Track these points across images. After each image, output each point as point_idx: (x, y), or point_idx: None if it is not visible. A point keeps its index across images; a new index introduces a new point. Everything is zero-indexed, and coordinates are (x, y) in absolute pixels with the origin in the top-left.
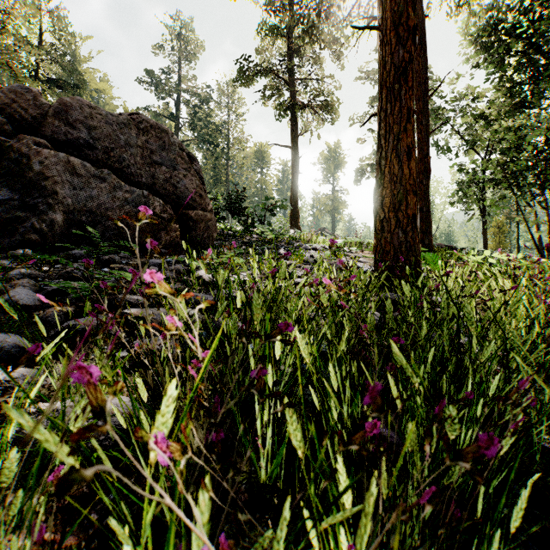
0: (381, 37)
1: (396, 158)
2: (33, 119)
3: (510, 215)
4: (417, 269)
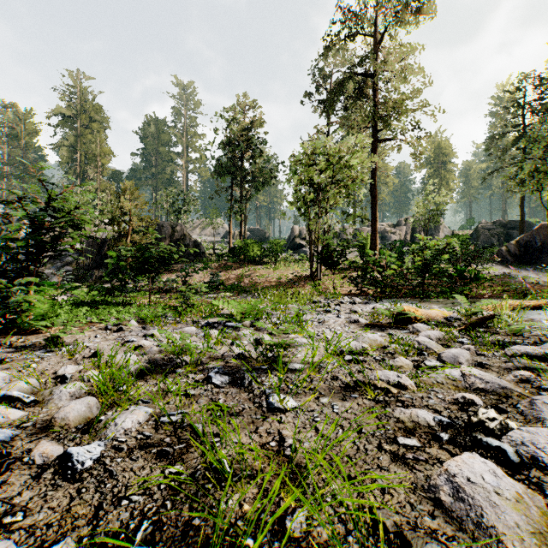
0: None
1: None
2: (503, 225)
3: None
4: None
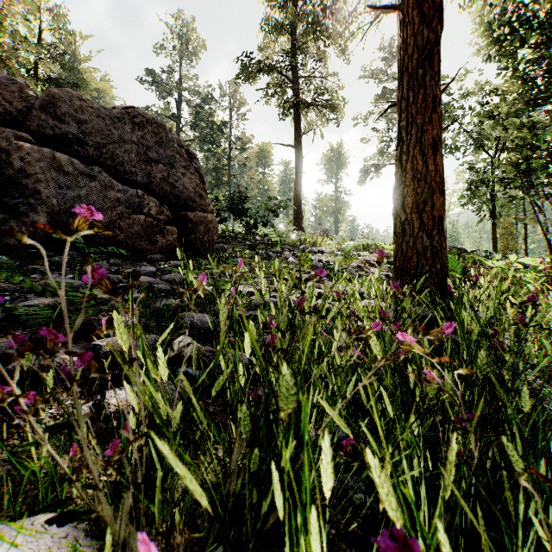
0: (402, 17)
1: (420, 152)
2: (19, 112)
3: (518, 216)
4: (444, 278)
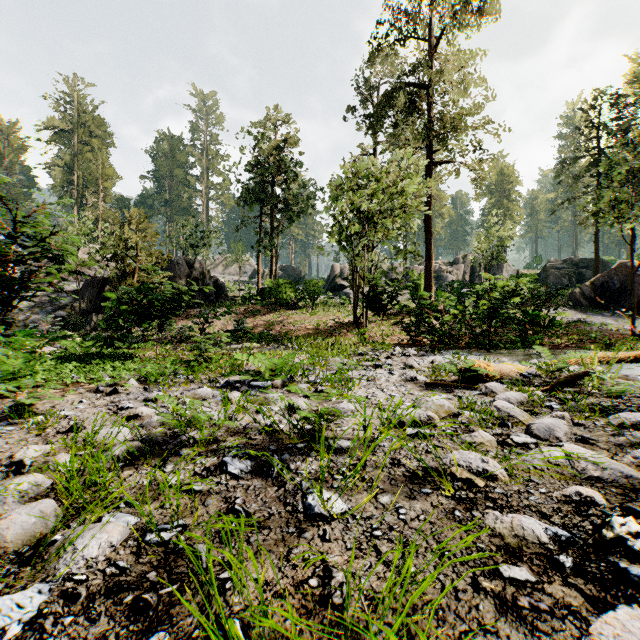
0: None
1: None
2: (574, 263)
3: None
4: None
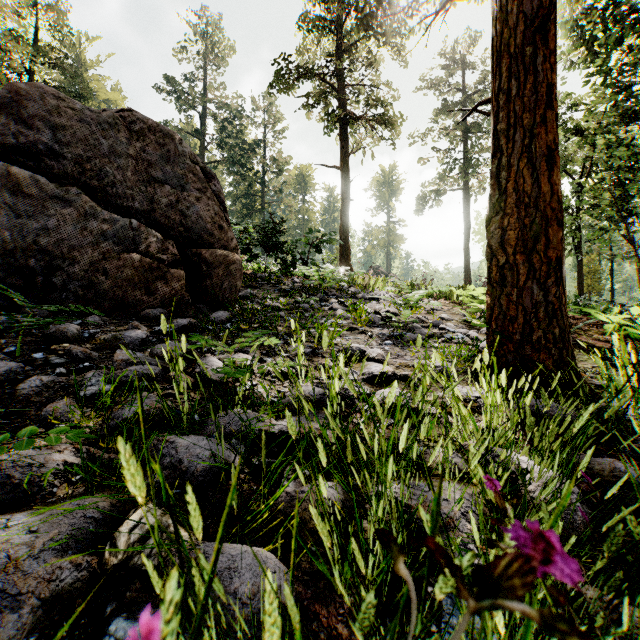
0: None
1: (528, 166)
2: None
3: (603, 251)
4: (566, 348)
